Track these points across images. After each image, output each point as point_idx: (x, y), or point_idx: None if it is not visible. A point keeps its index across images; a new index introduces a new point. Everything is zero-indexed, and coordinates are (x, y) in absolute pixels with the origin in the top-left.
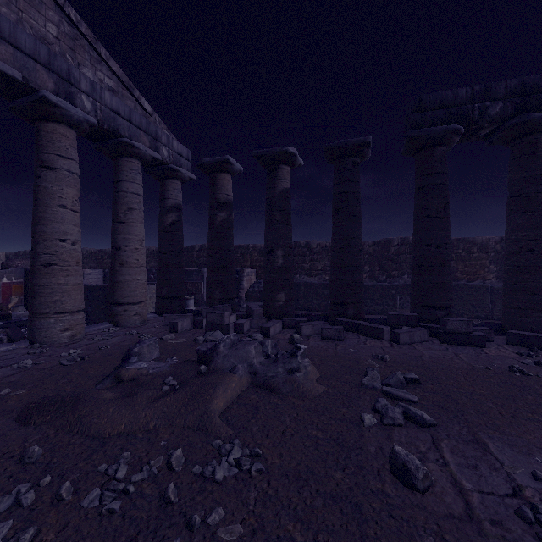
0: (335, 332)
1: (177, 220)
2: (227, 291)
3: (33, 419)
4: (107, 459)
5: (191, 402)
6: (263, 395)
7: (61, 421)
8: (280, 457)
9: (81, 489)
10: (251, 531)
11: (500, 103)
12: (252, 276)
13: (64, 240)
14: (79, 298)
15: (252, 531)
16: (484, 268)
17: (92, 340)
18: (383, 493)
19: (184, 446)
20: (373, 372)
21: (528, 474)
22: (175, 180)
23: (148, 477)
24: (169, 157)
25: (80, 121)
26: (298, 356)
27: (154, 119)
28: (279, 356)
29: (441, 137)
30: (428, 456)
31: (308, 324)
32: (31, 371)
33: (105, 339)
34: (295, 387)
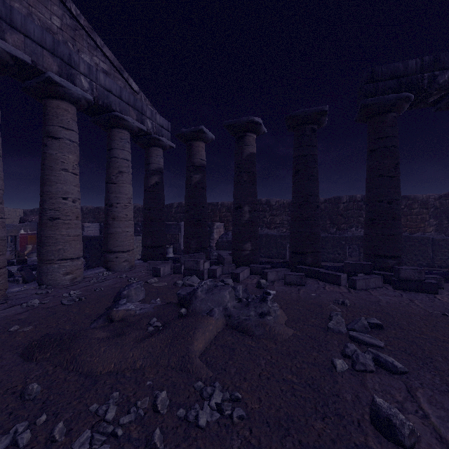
0: (297, 278)
1: (159, 181)
2: (201, 242)
3: (35, 356)
4: (98, 398)
5: (174, 343)
6: (238, 337)
7: (59, 358)
8: (259, 402)
9: (73, 430)
10: None
11: (448, 72)
12: (221, 229)
13: (66, 199)
14: (78, 247)
15: None
16: (425, 221)
17: (89, 283)
18: (367, 447)
19: (168, 387)
20: (337, 316)
21: None
22: (158, 148)
23: (135, 419)
24: (153, 129)
25: (79, 98)
26: (268, 300)
27: (140, 97)
28: (250, 301)
29: (392, 104)
30: (405, 406)
31: (273, 271)
32: (37, 309)
33: (99, 281)
34: (267, 330)
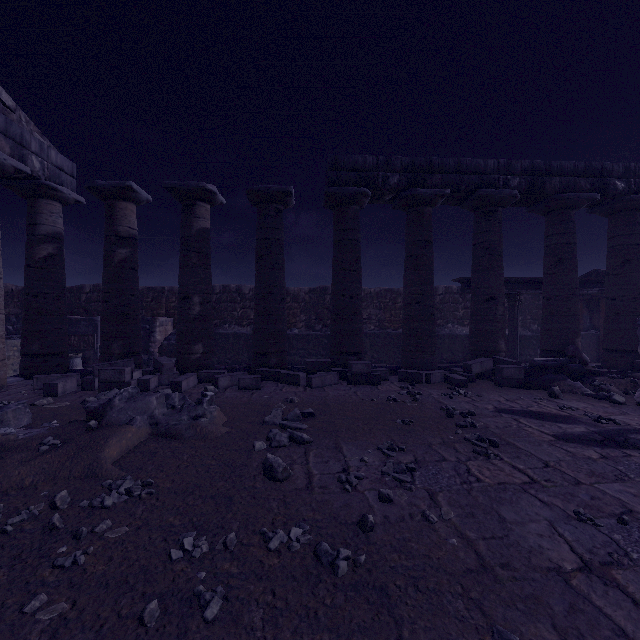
0: (253, 381)
1: (56, 254)
2: (130, 344)
3: None
4: None
5: (78, 455)
6: (164, 442)
7: None
8: (172, 482)
9: None
10: (137, 528)
11: (398, 176)
12: (168, 326)
13: None
14: None
15: (137, 528)
16: None
17: None
18: (253, 487)
19: (69, 492)
20: (276, 411)
21: (358, 460)
22: (53, 201)
23: (28, 518)
24: (43, 171)
25: None
26: (204, 403)
27: (18, 117)
28: (185, 406)
29: (353, 197)
30: (297, 461)
31: (226, 376)
32: None
33: None
34: (199, 431)
